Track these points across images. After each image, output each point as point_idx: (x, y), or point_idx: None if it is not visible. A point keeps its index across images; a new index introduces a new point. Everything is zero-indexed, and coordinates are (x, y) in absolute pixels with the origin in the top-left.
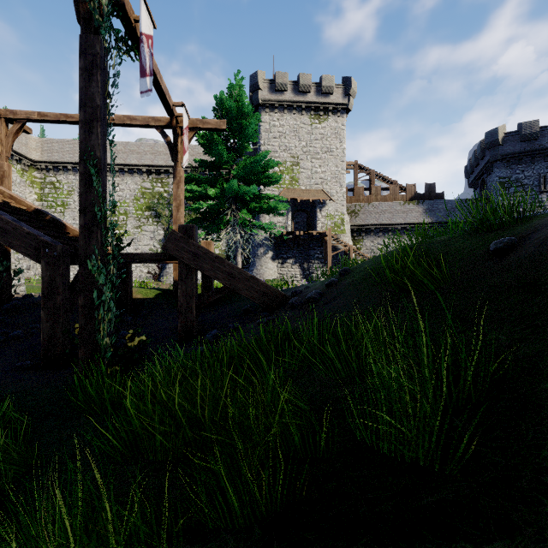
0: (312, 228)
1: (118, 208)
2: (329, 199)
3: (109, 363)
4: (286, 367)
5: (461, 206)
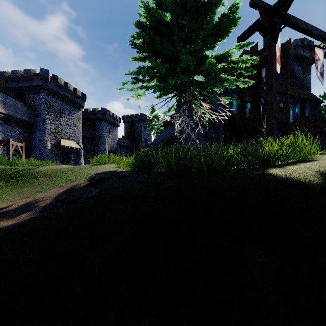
0: None
1: None
2: None
3: None
4: None
5: (22, 108)
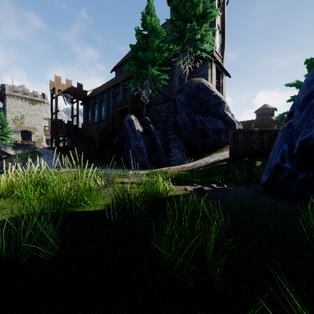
0: (30, 139)
1: None
2: (37, 131)
3: None
4: None
5: None
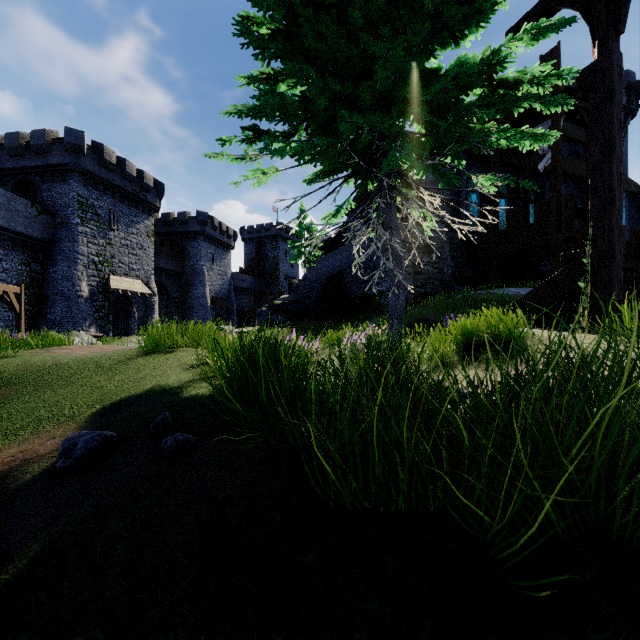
0: None
1: None
2: None
3: None
4: None
5: (27, 212)
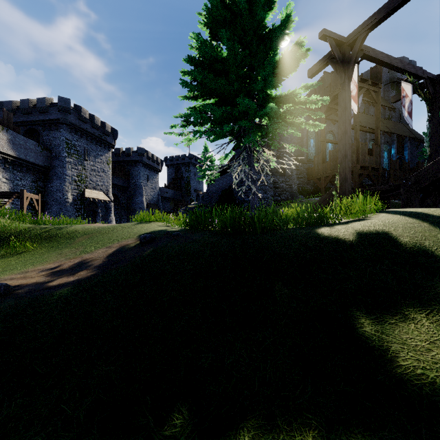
0: None
1: None
2: None
3: None
4: None
5: (36, 149)
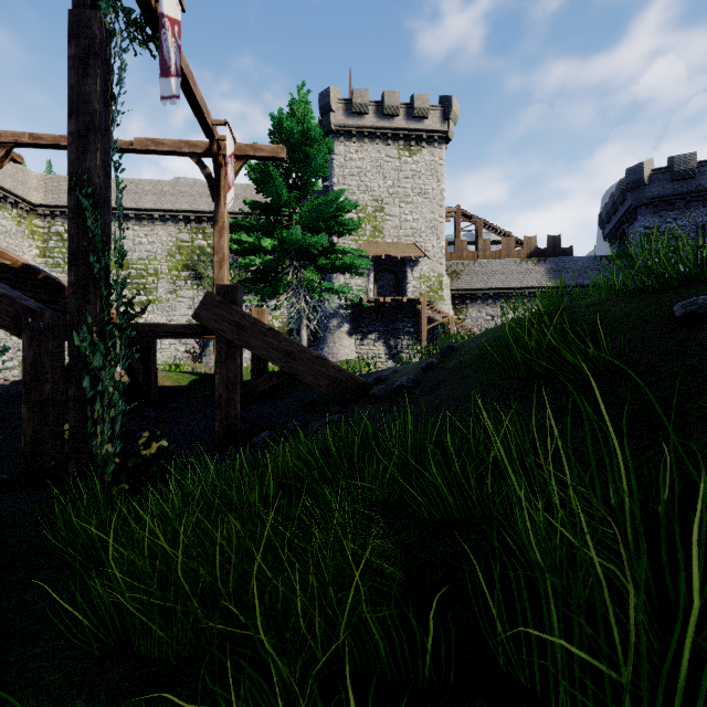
0: (400, 293)
1: (146, 267)
2: (423, 256)
3: (114, 479)
4: (365, 494)
5: (594, 265)
